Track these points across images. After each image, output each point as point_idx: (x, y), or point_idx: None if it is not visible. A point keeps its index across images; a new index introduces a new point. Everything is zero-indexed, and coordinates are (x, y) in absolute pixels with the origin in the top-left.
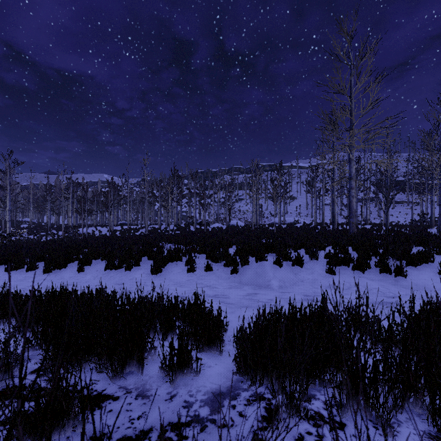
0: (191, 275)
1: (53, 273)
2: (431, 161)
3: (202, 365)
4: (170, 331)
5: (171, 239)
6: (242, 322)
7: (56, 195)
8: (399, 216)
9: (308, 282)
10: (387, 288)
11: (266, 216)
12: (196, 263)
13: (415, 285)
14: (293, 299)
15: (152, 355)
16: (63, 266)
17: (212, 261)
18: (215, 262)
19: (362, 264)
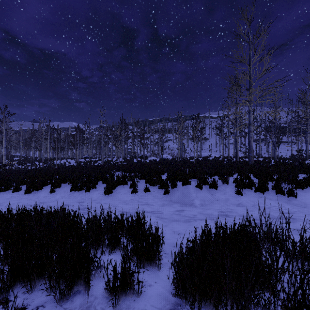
0: (134, 196)
1: (32, 194)
2: (305, 112)
3: (143, 283)
4: (116, 245)
5: (119, 168)
6: (180, 246)
7: (39, 137)
8: (281, 152)
9: (222, 201)
10: (283, 206)
11: (187, 151)
12: (137, 186)
13: (304, 204)
14: (212, 215)
15: (99, 273)
16: (40, 188)
17: (150, 185)
18: (152, 186)
19: (262, 187)
